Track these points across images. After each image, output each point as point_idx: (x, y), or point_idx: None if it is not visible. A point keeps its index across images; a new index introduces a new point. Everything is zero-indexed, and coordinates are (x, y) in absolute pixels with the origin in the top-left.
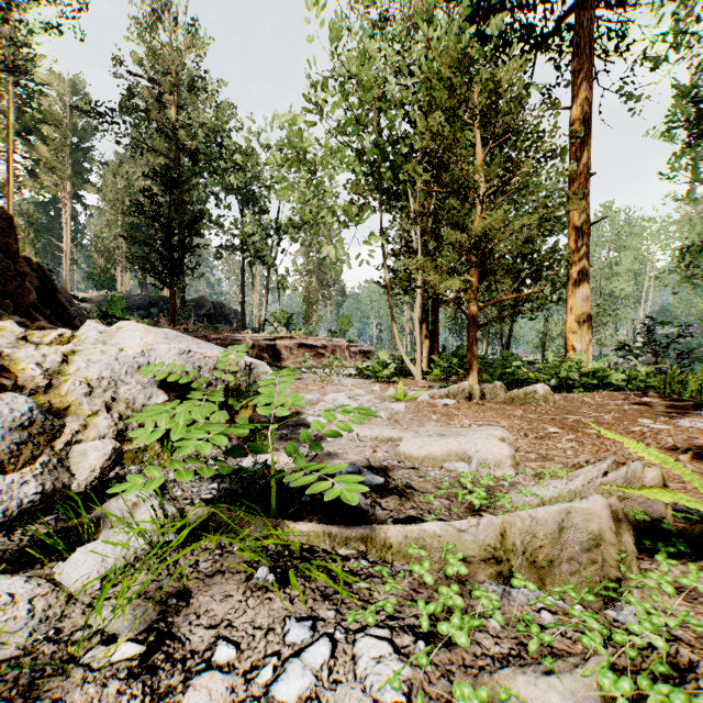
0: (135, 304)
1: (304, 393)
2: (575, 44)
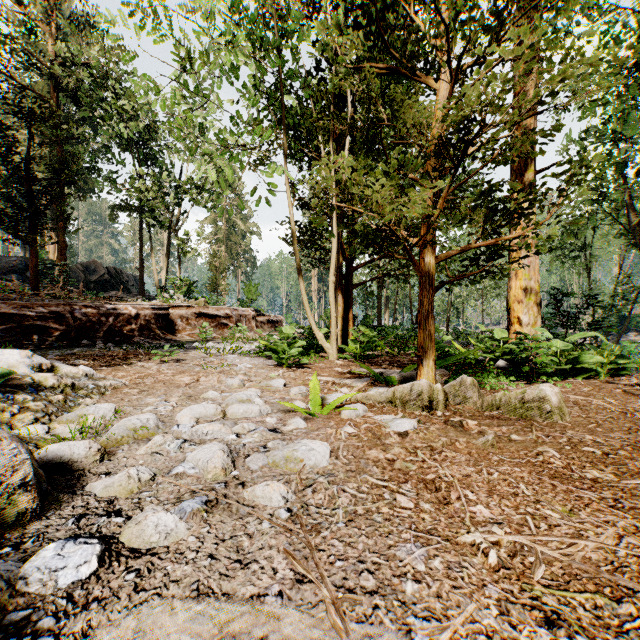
0: (7, 267)
1: (156, 397)
2: None
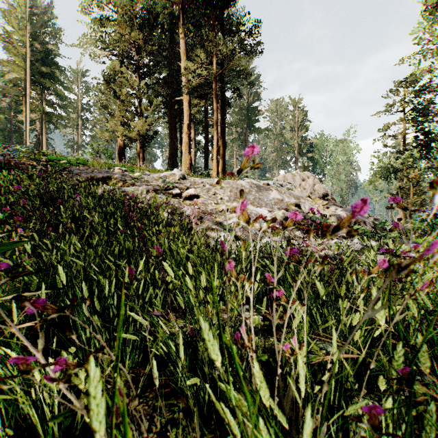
0: None
1: None
2: None
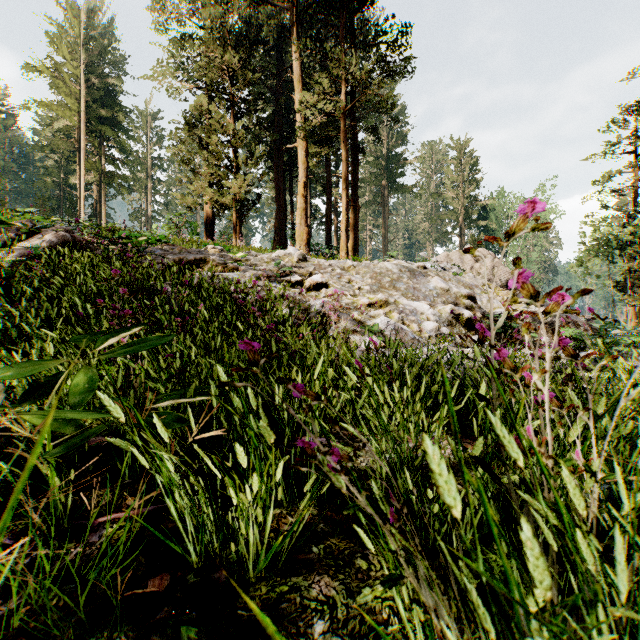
0: None
1: None
2: None
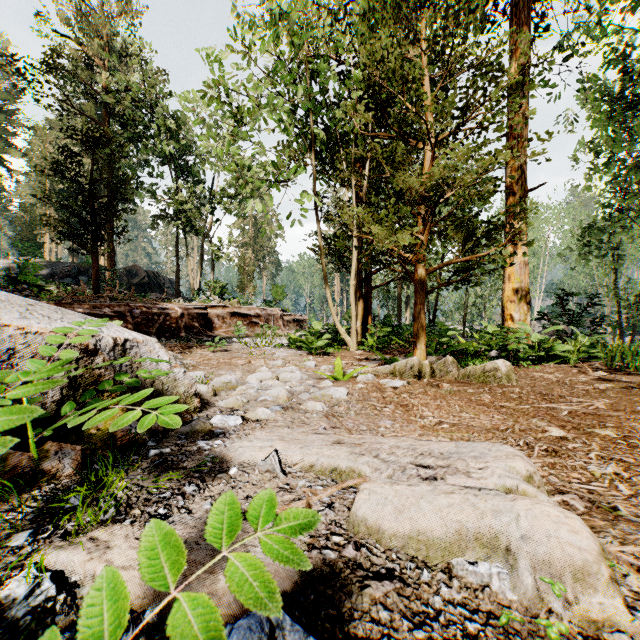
0: (62, 272)
1: (225, 371)
2: (513, 6)
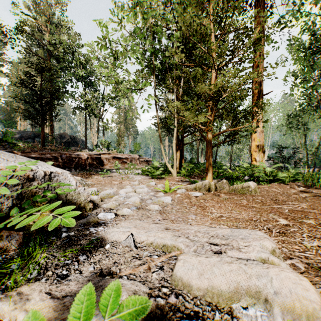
0: (26, 136)
1: (108, 187)
2: (256, 0)
